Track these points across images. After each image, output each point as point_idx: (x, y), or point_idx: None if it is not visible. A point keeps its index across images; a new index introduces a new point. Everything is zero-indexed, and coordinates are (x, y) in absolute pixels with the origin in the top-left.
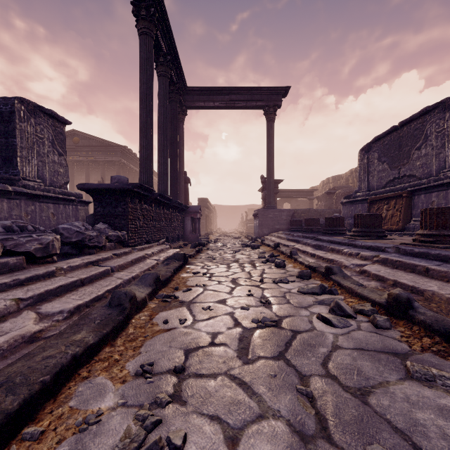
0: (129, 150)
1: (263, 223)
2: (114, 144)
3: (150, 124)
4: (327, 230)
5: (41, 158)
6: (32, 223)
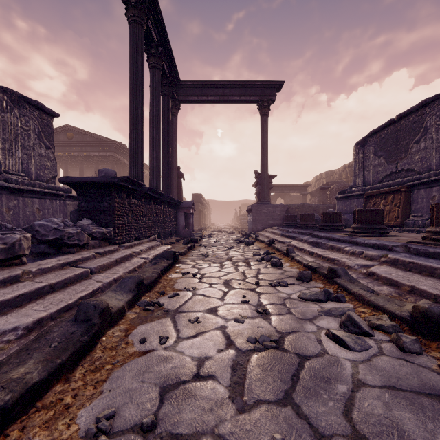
0: (123, 145)
1: (257, 218)
2: (108, 139)
3: (141, 116)
4: (323, 226)
5: (26, 151)
6: (15, 219)
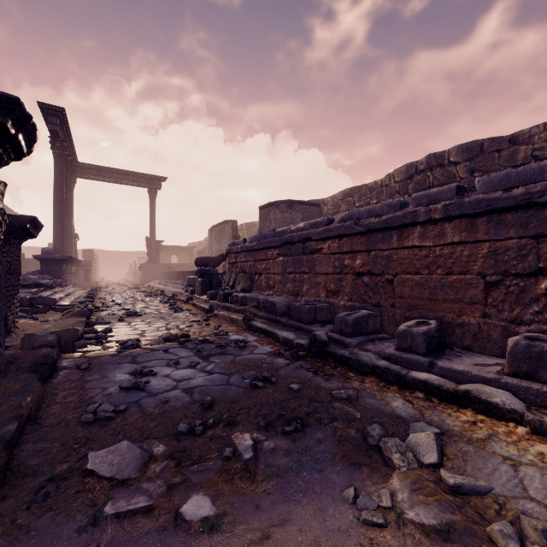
0: None
1: (146, 273)
2: None
3: (63, 213)
4: (177, 278)
5: None
6: None
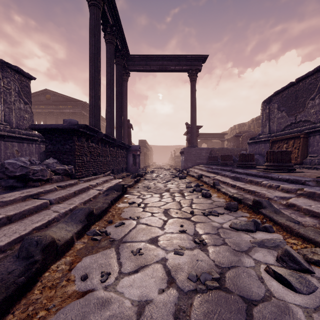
0: (88, 104)
1: (187, 158)
2: (77, 100)
3: (98, 79)
4: (240, 164)
5: (7, 105)
6: None
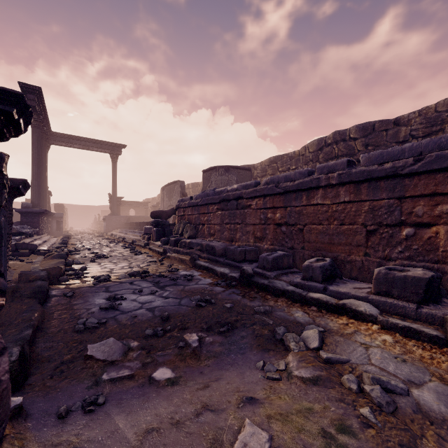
0: None
1: (109, 224)
2: None
3: (40, 174)
4: (135, 227)
5: None
6: None
